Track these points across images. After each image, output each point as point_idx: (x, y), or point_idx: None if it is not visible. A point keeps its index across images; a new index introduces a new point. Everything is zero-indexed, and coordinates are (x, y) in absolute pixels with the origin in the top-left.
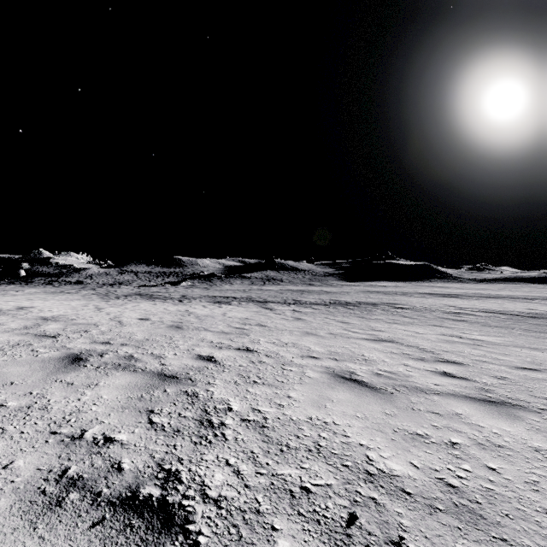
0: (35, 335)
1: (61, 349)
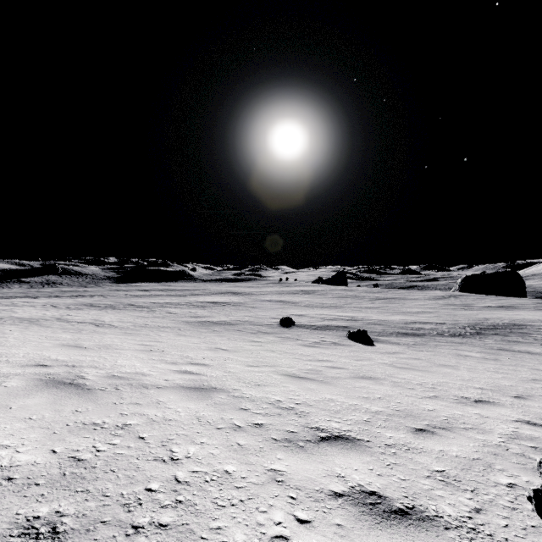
0: None
1: None
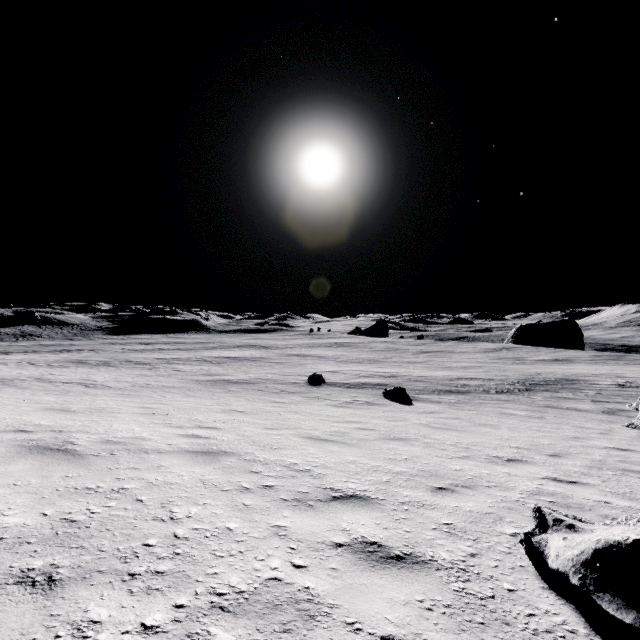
0: None
1: None
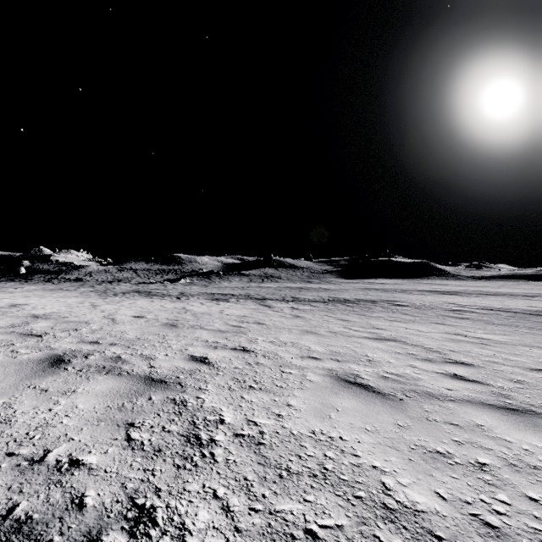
0: (20, 334)
1: (43, 350)
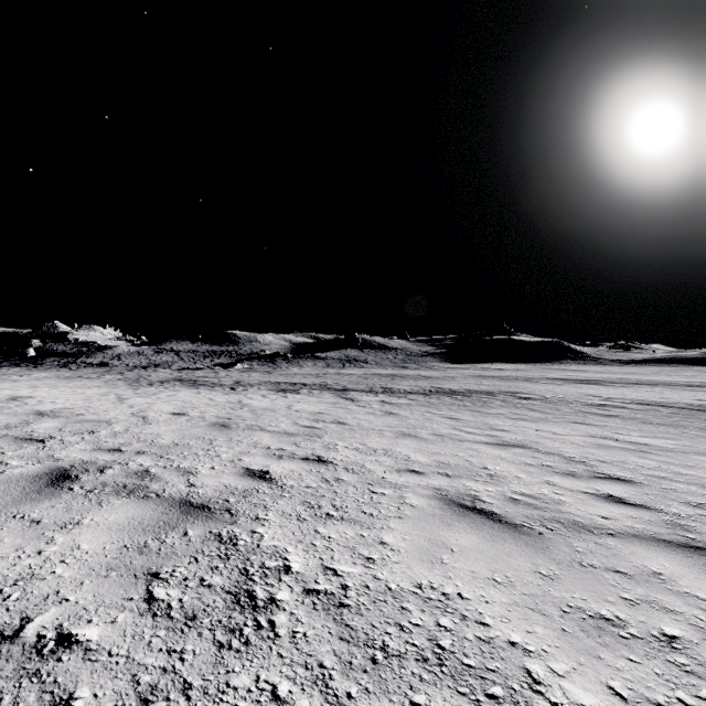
0: (15, 438)
1: (43, 461)
